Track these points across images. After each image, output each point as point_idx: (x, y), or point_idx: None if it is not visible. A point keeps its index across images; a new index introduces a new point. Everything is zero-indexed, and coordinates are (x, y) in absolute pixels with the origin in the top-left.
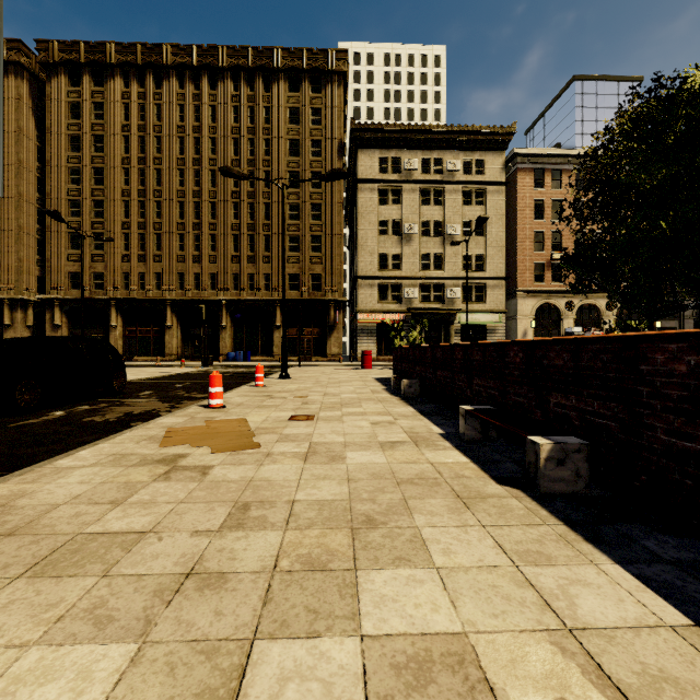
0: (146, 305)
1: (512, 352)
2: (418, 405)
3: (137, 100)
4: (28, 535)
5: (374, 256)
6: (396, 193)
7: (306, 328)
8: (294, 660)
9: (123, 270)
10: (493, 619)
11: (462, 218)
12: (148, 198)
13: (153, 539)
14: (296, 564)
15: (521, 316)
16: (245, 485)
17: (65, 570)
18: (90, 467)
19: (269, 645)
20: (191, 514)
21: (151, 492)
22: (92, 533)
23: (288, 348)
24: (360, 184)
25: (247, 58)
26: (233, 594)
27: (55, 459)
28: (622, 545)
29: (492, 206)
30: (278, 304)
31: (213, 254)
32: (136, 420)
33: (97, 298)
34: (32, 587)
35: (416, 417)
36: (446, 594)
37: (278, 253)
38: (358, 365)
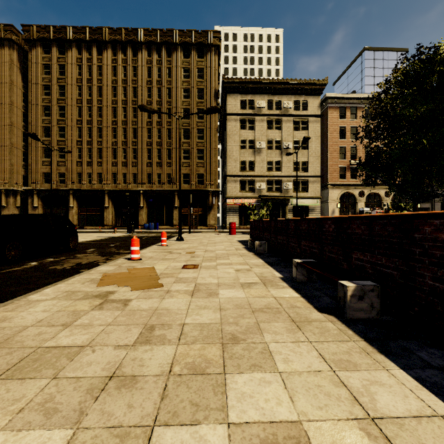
0: (92, 193)
1: (327, 224)
2: (265, 258)
3: (86, 63)
4: (5, 348)
5: (237, 162)
6: (251, 122)
7: (194, 208)
8: (181, 442)
9: (77, 171)
10: (319, 411)
11: (293, 138)
12: (93, 125)
13: (89, 351)
14: (185, 370)
15: (330, 200)
16: (152, 312)
17: (27, 374)
18: (50, 300)
19: (164, 431)
20: (115, 333)
21: (89, 318)
22: (48, 347)
23: (182, 221)
24: (228, 116)
25: (156, 36)
26: (141, 392)
27: (28, 295)
28: (404, 355)
29: (312, 130)
30: (176, 193)
31: (135, 161)
32: (83, 268)
33: (61, 189)
34: (4, 387)
35: (264, 266)
36: (286, 392)
37: (176, 160)
38: (227, 232)
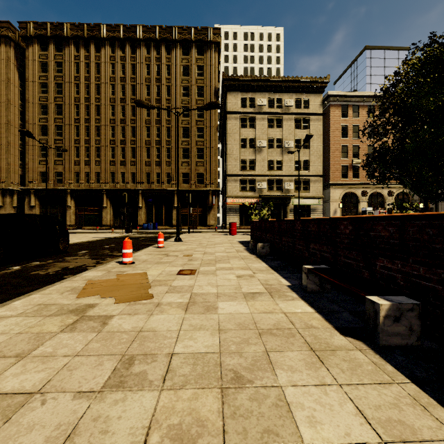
0: (90, 193)
1: (342, 225)
2: (269, 261)
3: (84, 60)
4: None
5: (238, 161)
6: (252, 120)
7: (194, 208)
8: None
9: (75, 170)
10: None
11: (294, 136)
12: (91, 124)
13: (37, 403)
14: (166, 441)
15: (332, 200)
16: (134, 335)
17: None
18: (15, 317)
19: None
20: (81, 370)
21: (54, 344)
22: None
23: (182, 221)
24: (228, 114)
25: (155, 33)
26: None
27: None
28: None
29: (314, 129)
30: (175, 192)
31: (133, 160)
32: (68, 273)
33: (58, 188)
34: None
35: (268, 271)
36: None
37: (175, 159)
38: (227, 232)
